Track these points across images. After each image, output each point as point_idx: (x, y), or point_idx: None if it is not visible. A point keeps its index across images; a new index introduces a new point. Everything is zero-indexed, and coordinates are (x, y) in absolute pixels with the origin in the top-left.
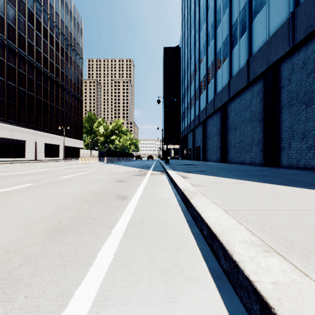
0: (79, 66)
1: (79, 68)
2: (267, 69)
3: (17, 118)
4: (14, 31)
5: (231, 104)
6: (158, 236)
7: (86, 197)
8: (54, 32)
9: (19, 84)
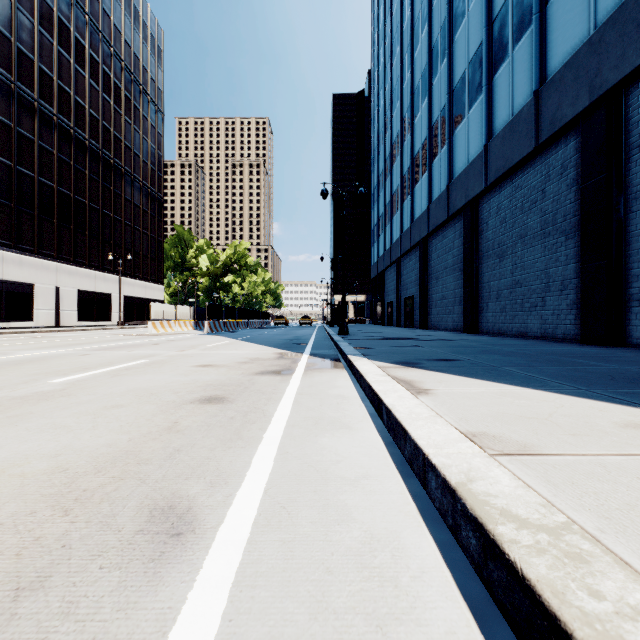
0: (156, 127)
1: (155, 131)
2: (590, 105)
3: (16, 235)
4: (8, 45)
5: (490, 200)
6: None
7: None
8: (100, 52)
9: (19, 161)
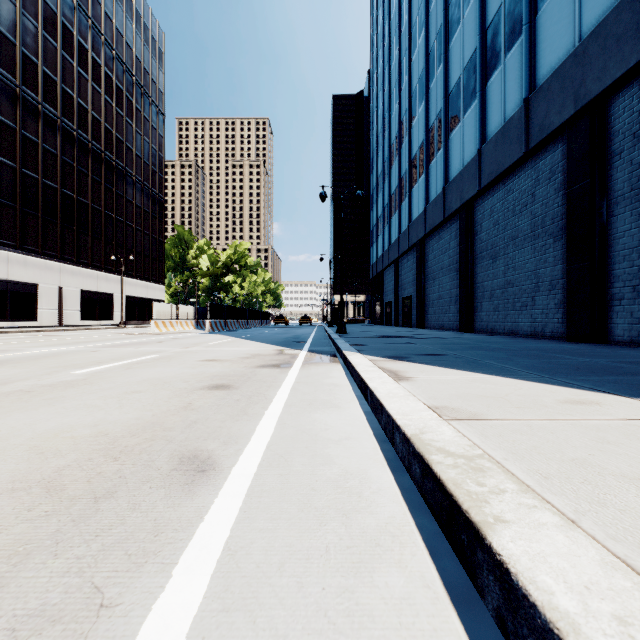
0: (157, 128)
1: (156, 133)
2: (575, 114)
3: (20, 236)
4: (13, 50)
5: (484, 202)
6: None
7: (66, 466)
8: (103, 55)
9: (24, 163)
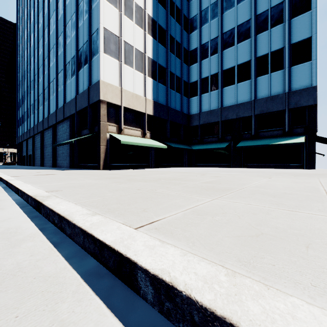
0: None
1: None
2: (52, 125)
3: None
4: None
5: (45, 133)
6: None
7: None
8: None
9: None
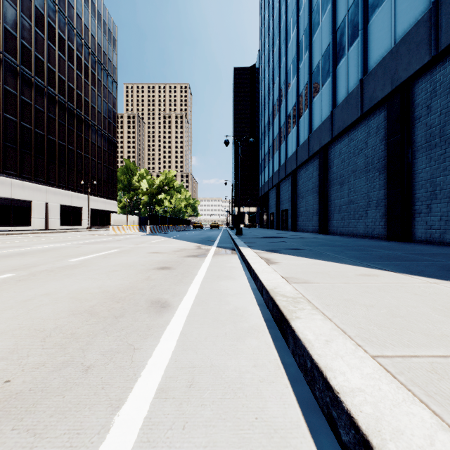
0: (112, 92)
1: (111, 95)
2: (392, 91)
3: (20, 168)
4: (14, 40)
5: (335, 147)
6: (225, 446)
7: (94, 305)
8: (75, 42)
9: (22, 118)
